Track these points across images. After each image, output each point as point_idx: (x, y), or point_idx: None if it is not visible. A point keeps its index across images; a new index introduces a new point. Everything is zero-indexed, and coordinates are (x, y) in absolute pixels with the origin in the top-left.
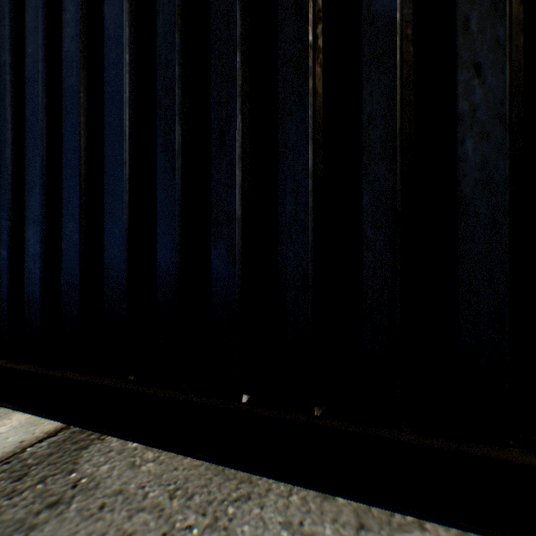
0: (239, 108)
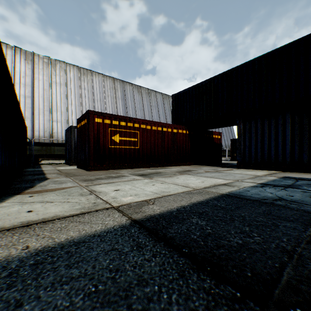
0: (307, 140)
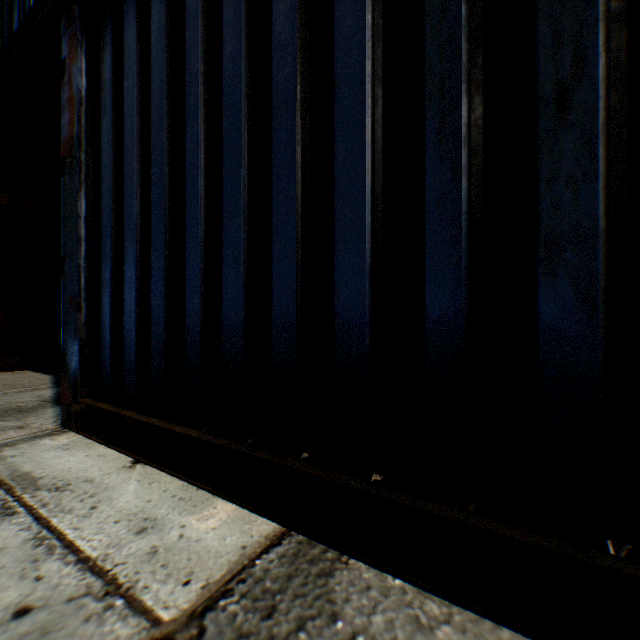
0: (601, 41)
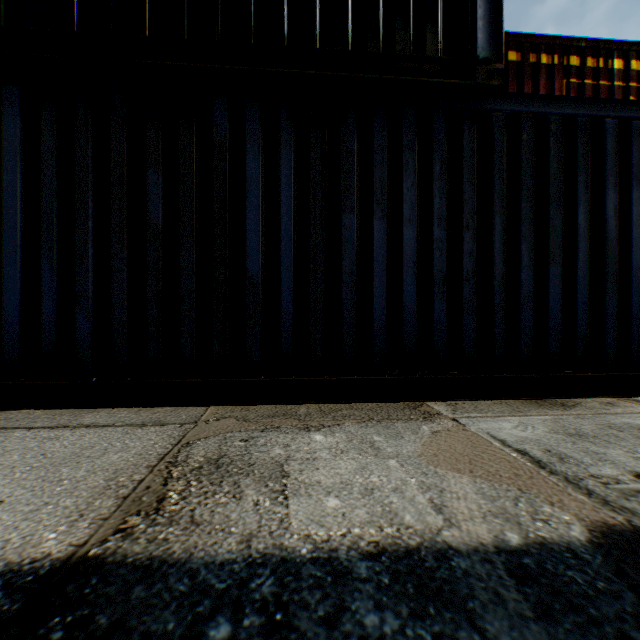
0: (92, 246)
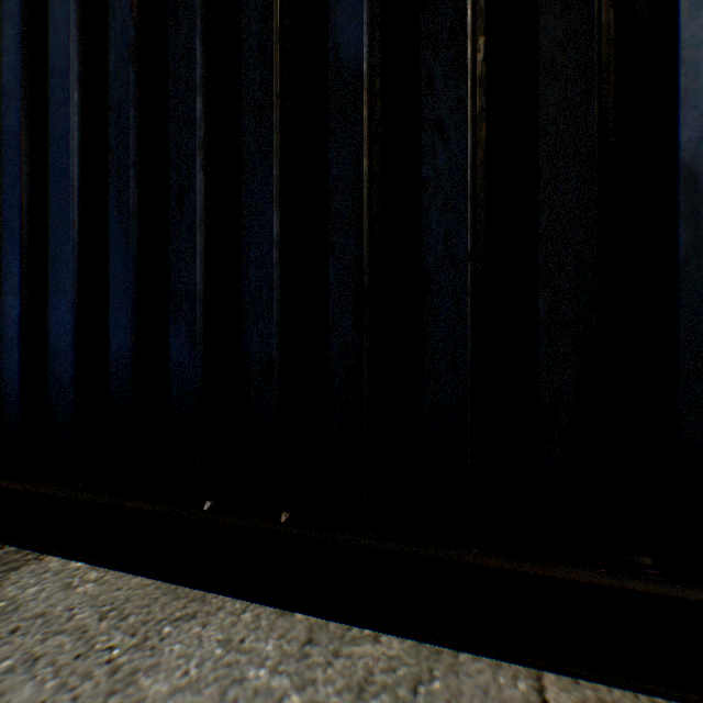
0: (200, 163)
